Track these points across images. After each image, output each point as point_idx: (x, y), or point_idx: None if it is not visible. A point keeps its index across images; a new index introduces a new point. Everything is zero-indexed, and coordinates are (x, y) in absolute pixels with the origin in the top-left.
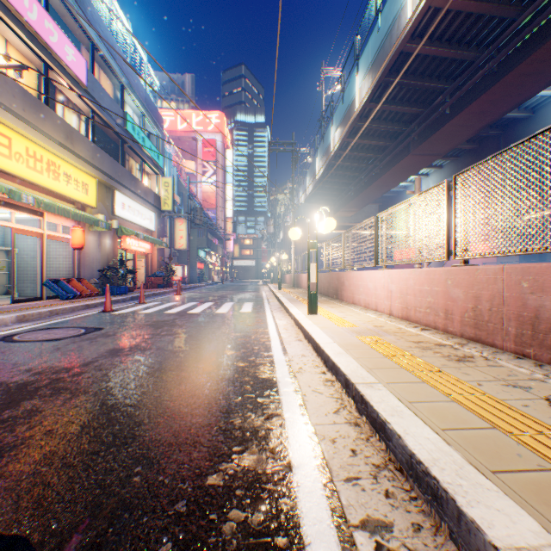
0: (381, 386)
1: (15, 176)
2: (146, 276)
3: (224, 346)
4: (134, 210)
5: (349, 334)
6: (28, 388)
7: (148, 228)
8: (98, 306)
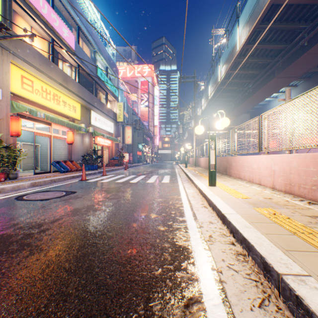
0: (315, 282)
1: (35, 103)
2: (109, 159)
3: (149, 210)
4: (102, 121)
5: (246, 205)
6: (5, 243)
7: (109, 132)
8: (79, 177)
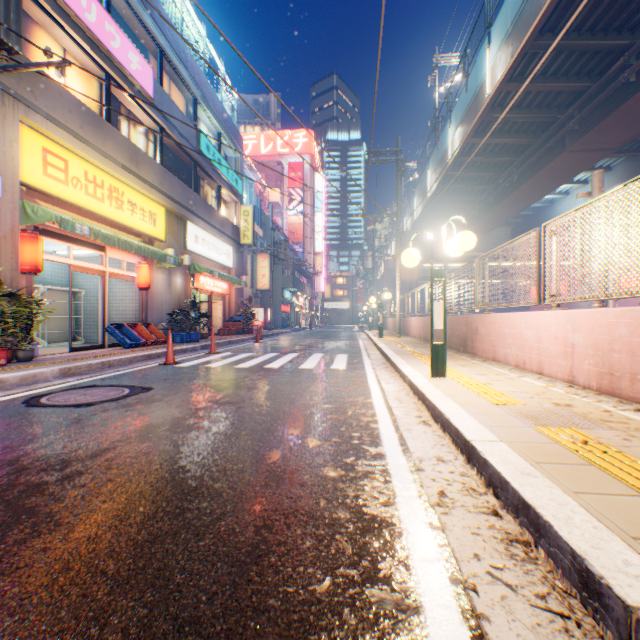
0: None
1: (73, 205)
2: (223, 321)
3: (305, 429)
4: (209, 244)
5: (518, 421)
6: None
7: (225, 265)
8: (161, 357)
